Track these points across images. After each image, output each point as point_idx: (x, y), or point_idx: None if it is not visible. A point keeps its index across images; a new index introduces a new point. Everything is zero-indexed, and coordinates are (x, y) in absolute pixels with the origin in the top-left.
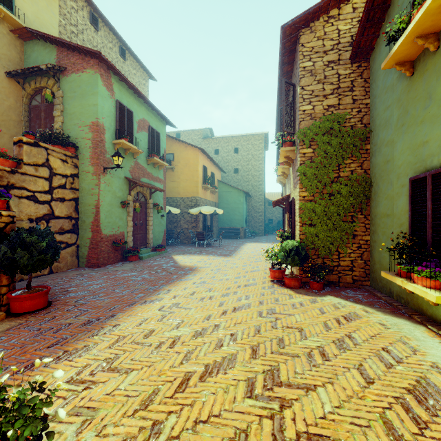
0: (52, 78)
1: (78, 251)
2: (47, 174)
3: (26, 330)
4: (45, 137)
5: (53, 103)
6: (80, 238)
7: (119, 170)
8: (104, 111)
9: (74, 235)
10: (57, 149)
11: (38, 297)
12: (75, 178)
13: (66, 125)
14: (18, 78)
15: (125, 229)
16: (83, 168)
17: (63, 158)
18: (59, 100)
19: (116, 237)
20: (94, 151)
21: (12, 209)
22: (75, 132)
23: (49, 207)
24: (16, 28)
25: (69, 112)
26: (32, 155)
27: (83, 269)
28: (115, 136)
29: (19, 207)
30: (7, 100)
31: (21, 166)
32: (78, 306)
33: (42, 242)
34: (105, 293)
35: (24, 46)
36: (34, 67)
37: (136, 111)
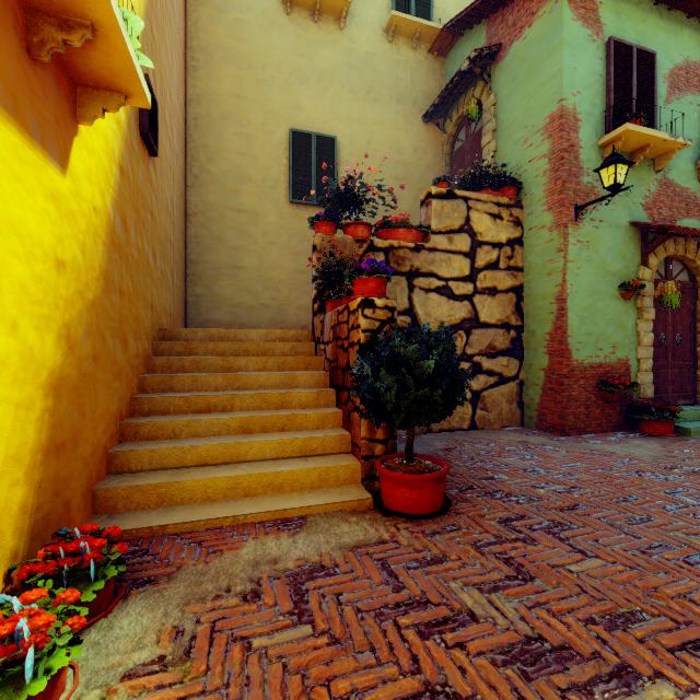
0: (479, 83)
1: (522, 394)
2: (467, 246)
3: (377, 571)
4: (466, 183)
5: (481, 128)
6: (524, 366)
7: (614, 208)
8: (576, 78)
9: (514, 360)
10: (483, 197)
11: (420, 485)
12: (515, 246)
13: (500, 152)
14: (437, 118)
15: (629, 353)
16: (531, 223)
17: (493, 212)
18: (489, 113)
19: (607, 370)
20: (552, 177)
21: (416, 311)
22: (516, 158)
23: (471, 305)
24: (434, 40)
25: (506, 125)
26: (443, 215)
27: (531, 431)
28: (604, 126)
29: (426, 306)
30: (425, 157)
31: (429, 237)
32: (503, 545)
33: (426, 358)
34: (584, 523)
35: (444, 65)
36: (453, 78)
37: (661, 49)
